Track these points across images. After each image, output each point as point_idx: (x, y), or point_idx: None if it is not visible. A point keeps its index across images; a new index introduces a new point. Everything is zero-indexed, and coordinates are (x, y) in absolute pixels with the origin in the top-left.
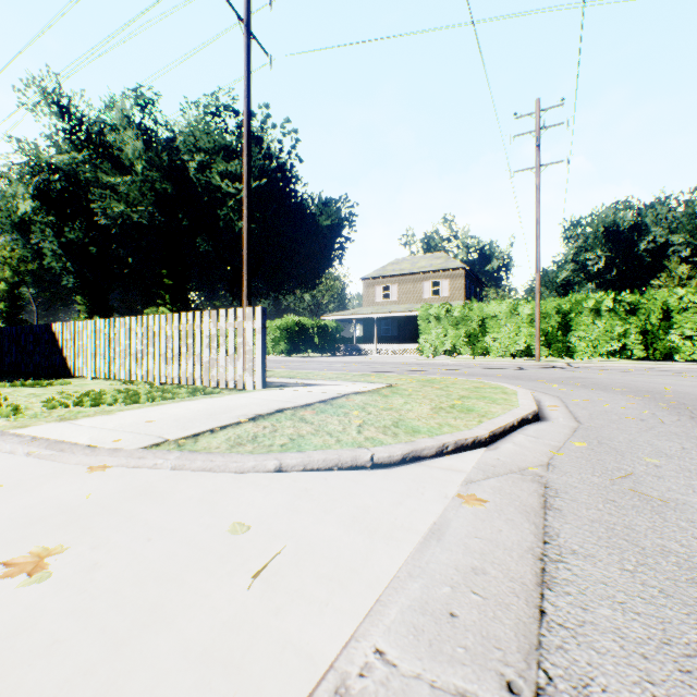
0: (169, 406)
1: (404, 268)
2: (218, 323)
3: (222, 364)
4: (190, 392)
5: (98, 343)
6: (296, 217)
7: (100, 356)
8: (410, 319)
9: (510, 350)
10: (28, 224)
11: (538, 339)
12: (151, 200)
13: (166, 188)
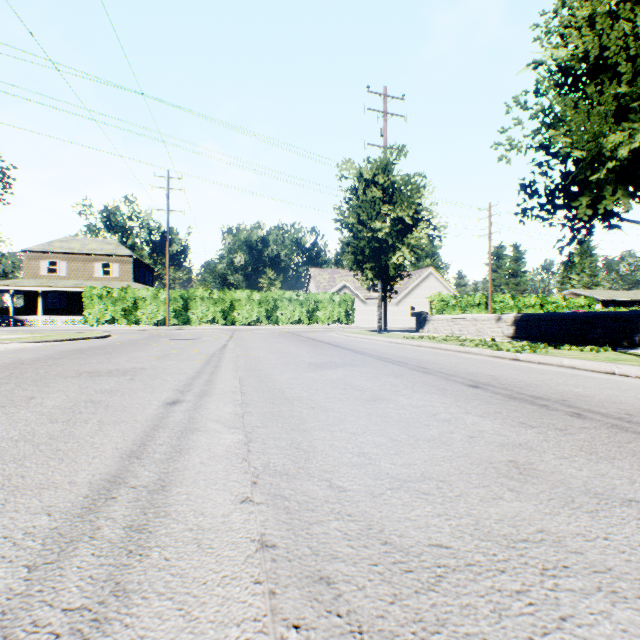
0: None
1: (75, 247)
2: None
3: None
4: None
5: None
6: None
7: None
8: (81, 294)
9: (154, 320)
10: None
11: (169, 314)
12: None
13: None
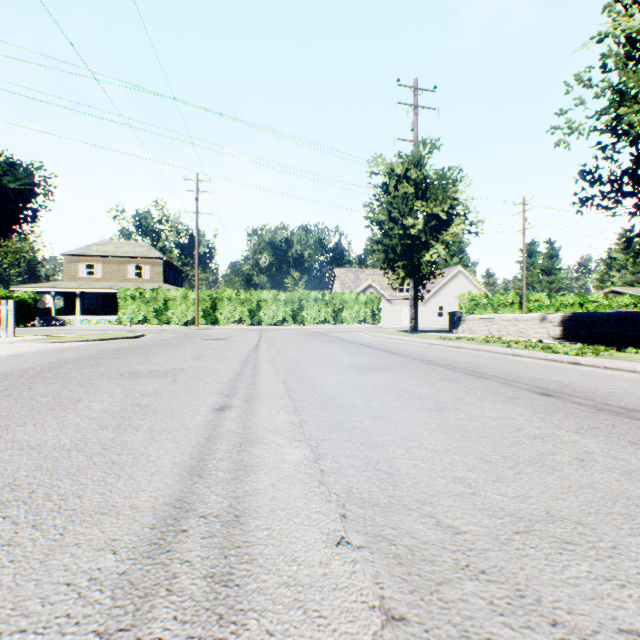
0: None
1: (110, 250)
2: None
3: None
4: None
5: None
6: None
7: None
8: (115, 295)
9: (184, 320)
10: None
11: (198, 314)
12: None
13: None
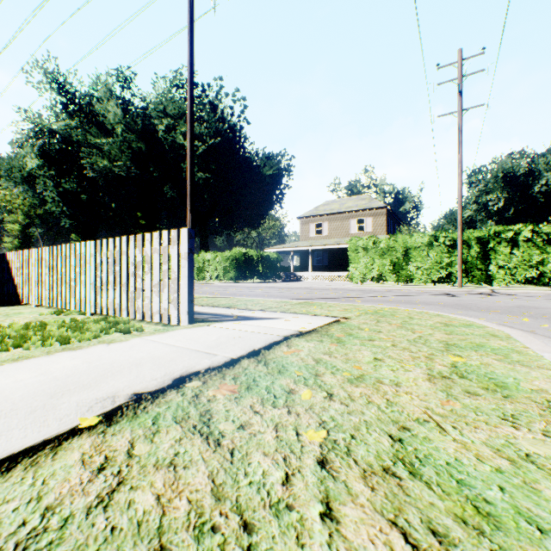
0: (24, 365)
1: (334, 208)
2: (143, 249)
3: (147, 294)
4: (104, 328)
5: (40, 271)
6: (244, 168)
7: (42, 284)
8: (338, 251)
9: (431, 277)
10: (35, 178)
11: (460, 267)
12: (129, 157)
13: (140, 147)
